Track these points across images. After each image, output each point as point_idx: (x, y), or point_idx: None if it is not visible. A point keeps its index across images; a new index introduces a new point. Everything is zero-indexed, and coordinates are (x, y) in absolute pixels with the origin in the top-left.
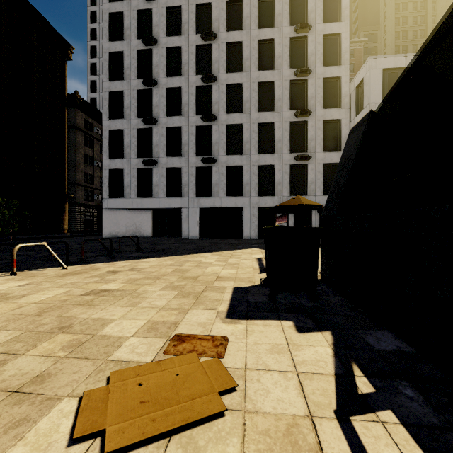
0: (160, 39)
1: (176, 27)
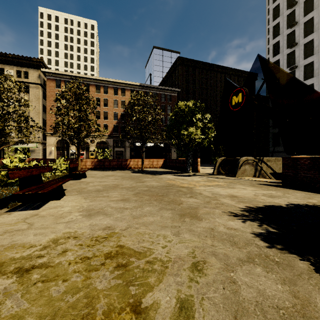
0: (299, 63)
1: (310, 51)
